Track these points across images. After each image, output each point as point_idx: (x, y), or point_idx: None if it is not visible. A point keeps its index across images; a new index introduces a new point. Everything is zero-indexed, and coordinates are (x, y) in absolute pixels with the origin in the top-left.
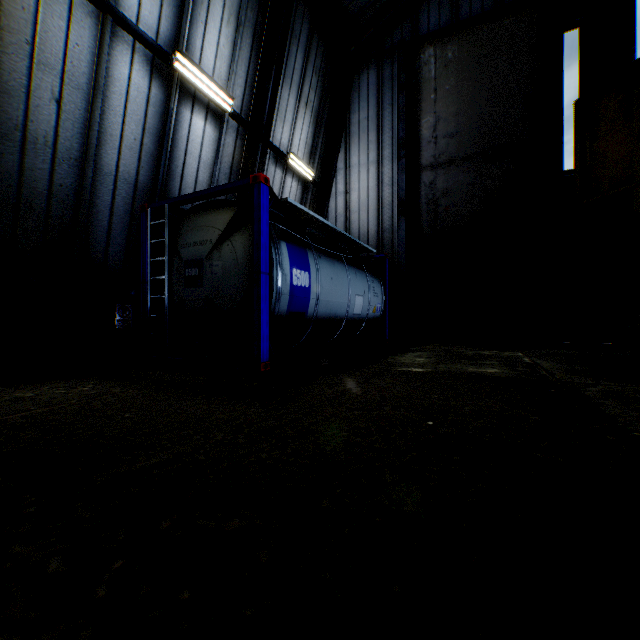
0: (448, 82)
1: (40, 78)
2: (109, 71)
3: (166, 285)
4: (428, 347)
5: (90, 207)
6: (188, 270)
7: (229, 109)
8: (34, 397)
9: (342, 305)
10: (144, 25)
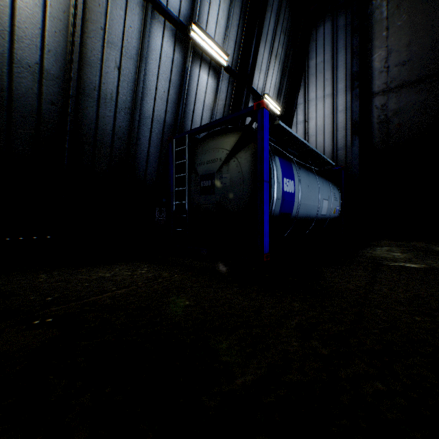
0: (399, 19)
1: (108, 53)
2: (149, 44)
3: (186, 194)
4: (386, 242)
5: (136, 141)
6: (203, 182)
7: (225, 64)
8: (111, 277)
9: (314, 207)
10: (171, 8)
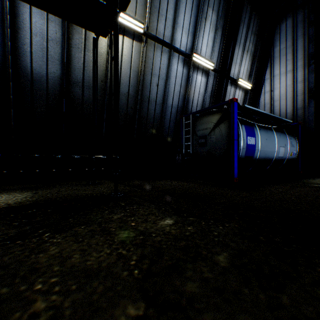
0: None
1: (153, 79)
2: (171, 69)
3: (190, 146)
4: None
5: (164, 119)
6: (200, 140)
7: (212, 68)
8: (164, 183)
9: (271, 152)
10: (182, 47)
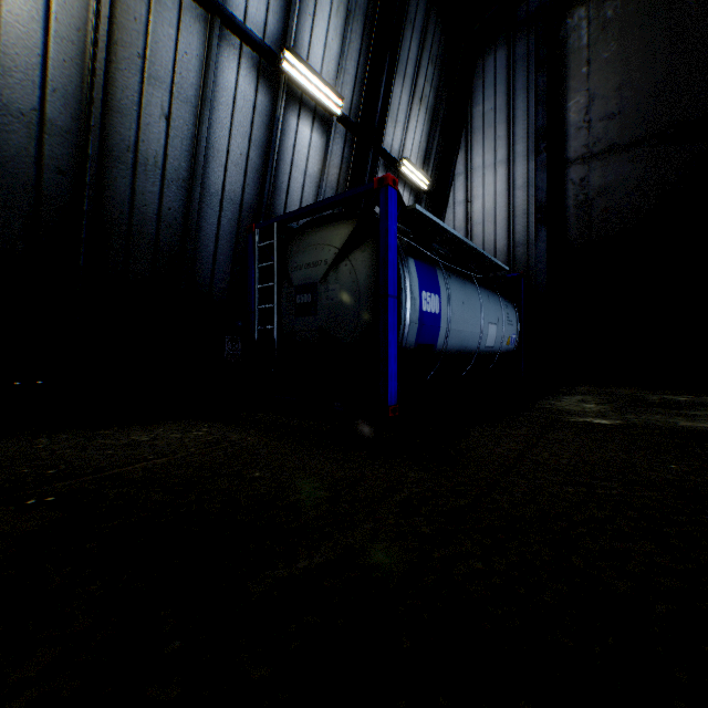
0: (606, 48)
1: (150, 94)
2: (216, 80)
3: (275, 314)
4: (584, 389)
5: (196, 231)
6: (299, 296)
7: (338, 111)
8: (149, 442)
9: (474, 336)
10: (251, 24)
